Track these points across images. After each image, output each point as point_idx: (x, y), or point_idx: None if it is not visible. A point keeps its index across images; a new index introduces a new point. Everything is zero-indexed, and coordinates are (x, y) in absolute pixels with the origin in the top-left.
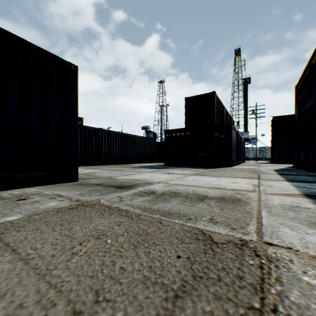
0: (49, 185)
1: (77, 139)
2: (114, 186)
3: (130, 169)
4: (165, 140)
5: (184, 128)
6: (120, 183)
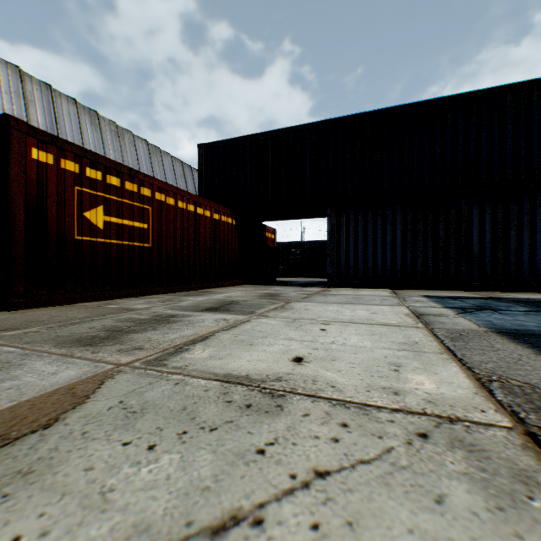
0: None
1: None
2: None
3: None
4: None
5: None
6: None
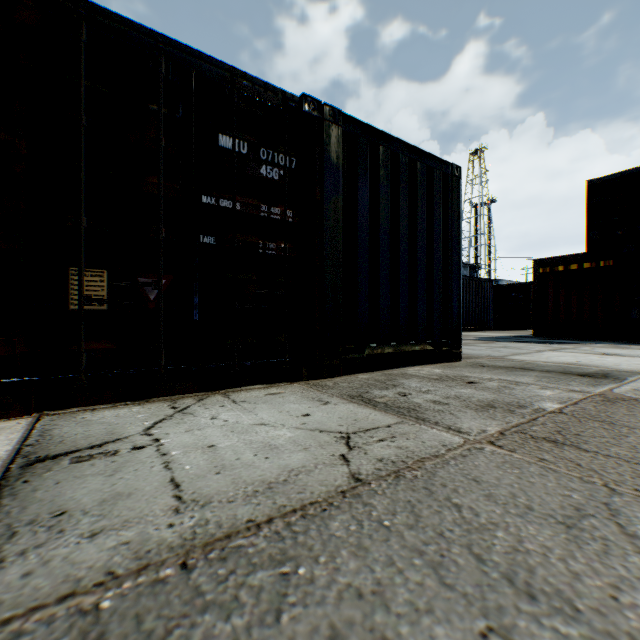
0: (433, 364)
1: (460, 290)
2: (565, 373)
3: (483, 343)
4: (534, 283)
5: (591, 251)
6: (560, 369)
